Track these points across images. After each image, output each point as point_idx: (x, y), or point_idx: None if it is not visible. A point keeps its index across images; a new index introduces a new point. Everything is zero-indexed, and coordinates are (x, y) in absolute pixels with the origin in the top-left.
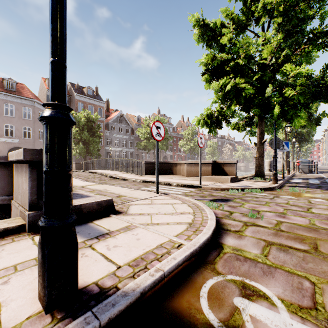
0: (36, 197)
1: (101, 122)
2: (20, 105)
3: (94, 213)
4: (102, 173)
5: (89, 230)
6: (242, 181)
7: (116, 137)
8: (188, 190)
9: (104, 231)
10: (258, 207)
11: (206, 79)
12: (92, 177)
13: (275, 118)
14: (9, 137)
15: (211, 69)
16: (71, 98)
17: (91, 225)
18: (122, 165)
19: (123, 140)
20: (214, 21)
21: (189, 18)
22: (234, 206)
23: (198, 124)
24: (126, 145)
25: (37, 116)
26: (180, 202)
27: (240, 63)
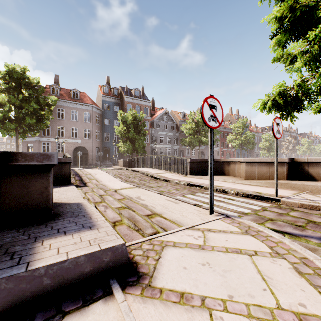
0: None
1: (147, 121)
2: (82, 111)
3: (81, 280)
4: (143, 172)
5: None
6: None
7: (161, 134)
8: (257, 205)
9: None
10: None
11: (278, 41)
12: (133, 176)
13: None
14: (74, 138)
15: (286, 28)
16: (121, 100)
17: None
18: (165, 163)
19: (167, 137)
20: None
21: None
22: None
23: (263, 109)
24: (171, 142)
25: (94, 119)
26: (266, 248)
27: None
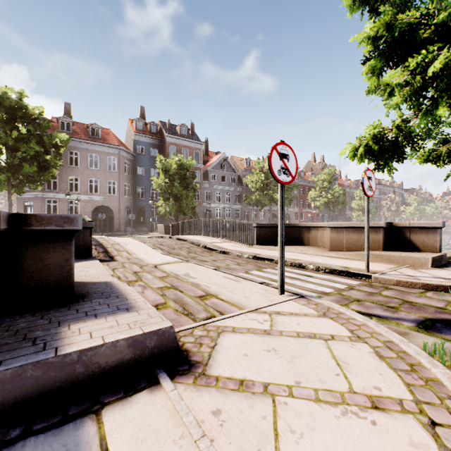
0: None
1: (197, 170)
2: (104, 155)
3: (120, 369)
4: (193, 242)
5: None
6: None
7: (217, 189)
8: (343, 283)
9: None
10: None
11: (372, 68)
12: (178, 247)
13: None
14: (93, 194)
15: (382, 50)
16: (161, 141)
17: (84, 441)
18: (223, 229)
19: (226, 193)
20: None
21: None
22: None
23: (353, 157)
24: (231, 200)
25: (123, 167)
26: (345, 331)
27: None
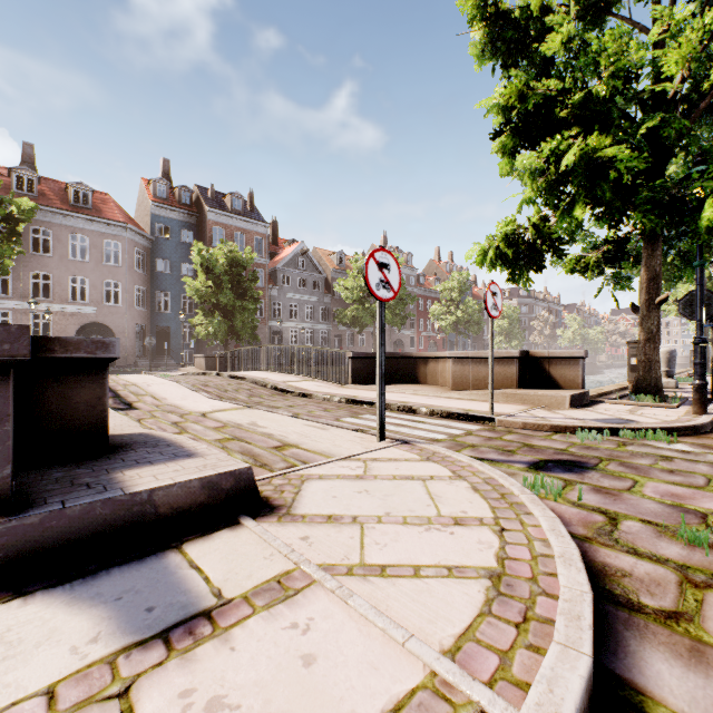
0: (7, 471)
1: (260, 268)
2: (99, 237)
3: (193, 512)
4: (256, 380)
5: (156, 589)
6: (599, 403)
7: (292, 298)
8: (461, 428)
9: (201, 598)
10: (690, 497)
11: (503, 147)
12: (234, 389)
13: (704, 236)
14: (78, 303)
15: (516, 124)
16: (199, 218)
17: (173, 565)
18: (302, 361)
19: (306, 305)
20: (524, 4)
21: (460, 1)
22: (612, 489)
23: (482, 262)
24: (314, 317)
25: (132, 259)
26: (447, 472)
27: (601, 95)
